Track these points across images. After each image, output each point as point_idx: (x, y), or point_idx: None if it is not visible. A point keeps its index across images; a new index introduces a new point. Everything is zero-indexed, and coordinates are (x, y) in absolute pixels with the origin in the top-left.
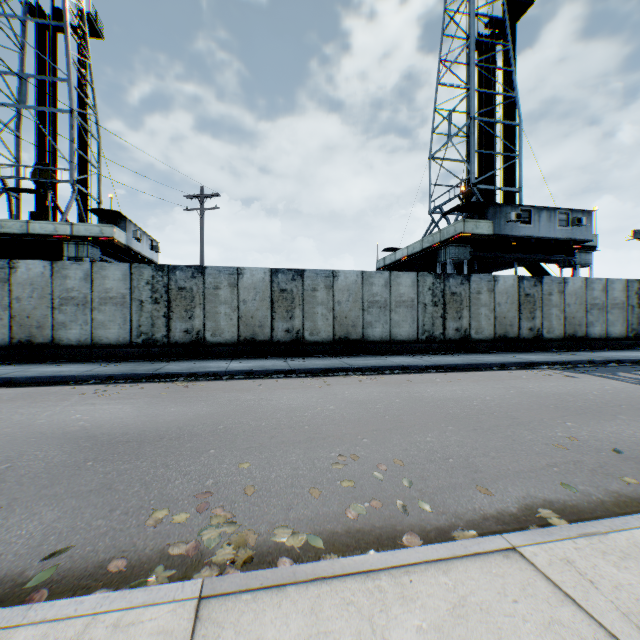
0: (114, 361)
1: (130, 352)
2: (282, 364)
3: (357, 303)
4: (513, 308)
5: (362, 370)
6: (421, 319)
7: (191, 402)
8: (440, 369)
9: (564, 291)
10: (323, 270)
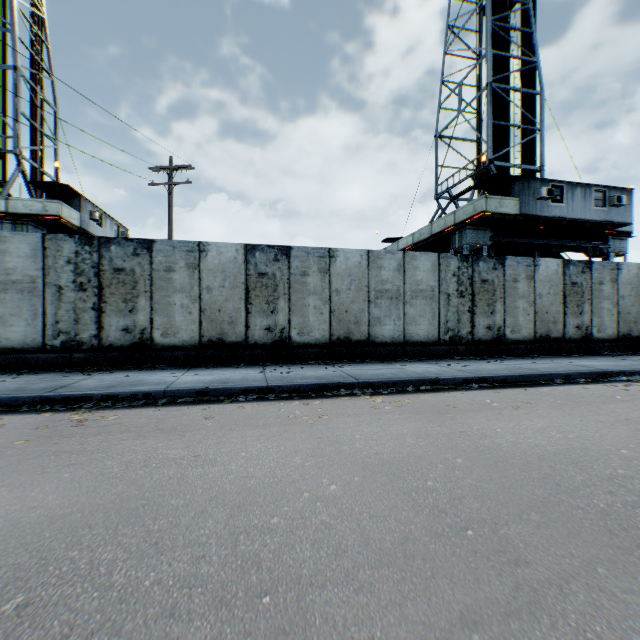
0: (17, 372)
1: (43, 359)
2: (256, 377)
3: (361, 292)
4: (557, 300)
5: (373, 386)
6: (443, 314)
7: (45, 471)
8: (483, 383)
9: (617, 280)
10: (316, 248)
